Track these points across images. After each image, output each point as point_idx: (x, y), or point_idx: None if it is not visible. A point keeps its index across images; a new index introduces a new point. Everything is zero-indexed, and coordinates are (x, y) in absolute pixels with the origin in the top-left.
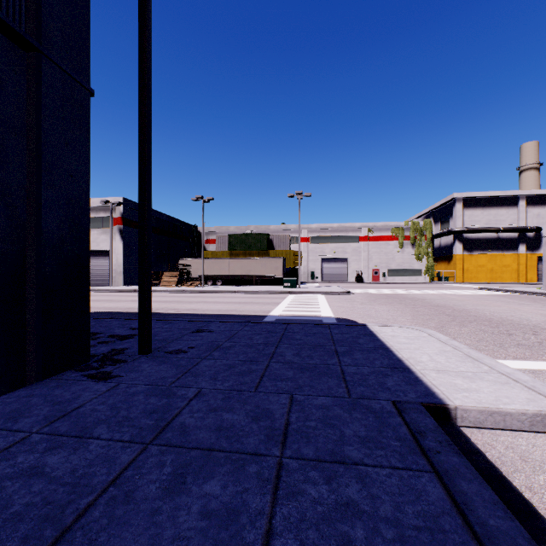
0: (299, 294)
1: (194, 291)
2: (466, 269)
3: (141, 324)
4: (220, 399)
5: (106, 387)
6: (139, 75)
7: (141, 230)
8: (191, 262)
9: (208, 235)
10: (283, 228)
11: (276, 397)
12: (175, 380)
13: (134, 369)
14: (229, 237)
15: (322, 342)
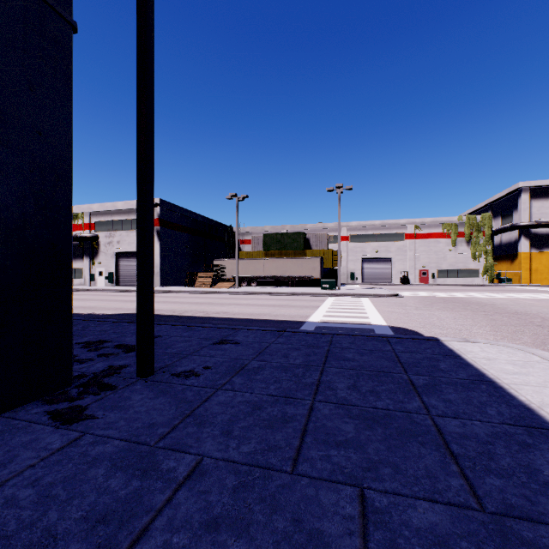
0: (340, 297)
1: (227, 292)
2: (534, 269)
3: (139, 336)
4: (229, 491)
5: (61, 441)
6: (137, 4)
7: (139, 211)
8: (226, 262)
9: (243, 235)
10: (320, 226)
11: (333, 493)
12: (167, 431)
13: (118, 404)
14: (265, 237)
15: (386, 366)
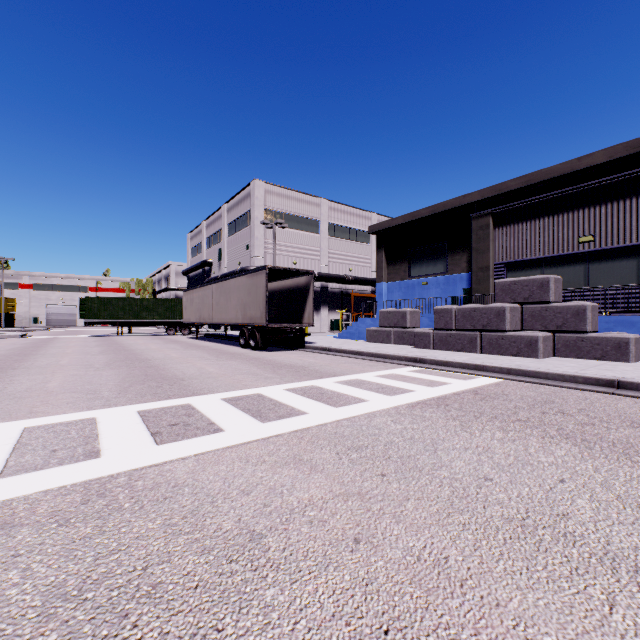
0: None
1: None
2: None
3: None
4: None
5: None
6: None
7: None
8: None
9: None
10: None
11: None
12: None
13: None
14: None
15: None
